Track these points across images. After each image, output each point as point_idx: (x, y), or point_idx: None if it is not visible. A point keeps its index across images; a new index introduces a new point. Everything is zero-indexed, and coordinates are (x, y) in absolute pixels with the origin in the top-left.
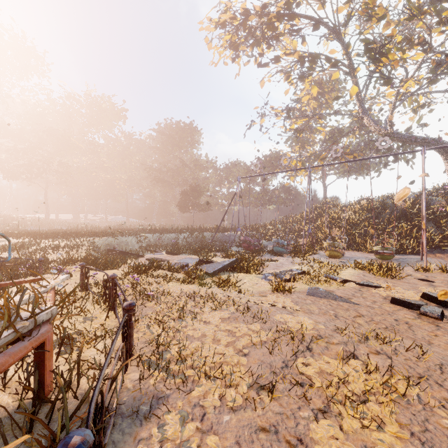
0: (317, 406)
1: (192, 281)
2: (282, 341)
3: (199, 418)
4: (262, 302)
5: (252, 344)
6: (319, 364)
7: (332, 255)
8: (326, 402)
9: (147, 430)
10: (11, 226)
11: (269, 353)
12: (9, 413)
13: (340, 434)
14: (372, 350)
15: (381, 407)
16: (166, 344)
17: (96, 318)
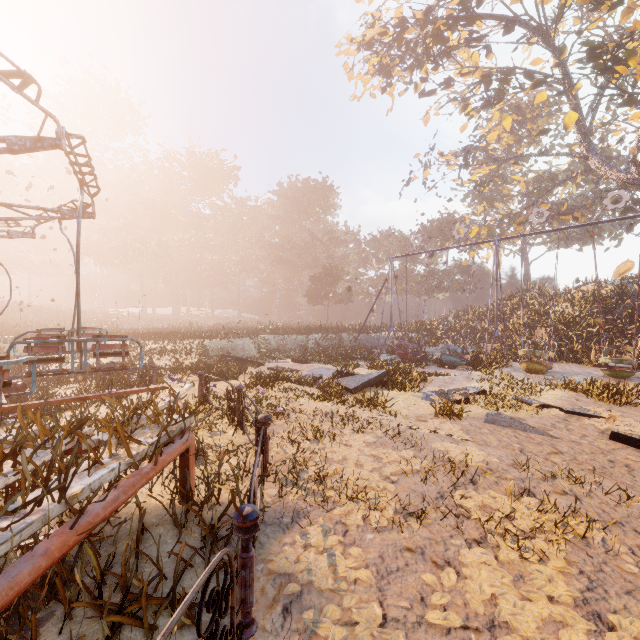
0: (472, 537)
1: (328, 398)
2: (439, 471)
3: (342, 534)
4: (420, 427)
5: (402, 472)
6: (482, 498)
7: (532, 369)
8: (484, 535)
9: (290, 537)
10: (105, 324)
11: (422, 482)
12: (165, 508)
13: (493, 562)
14: (557, 490)
15: (550, 544)
16: (304, 464)
17: (223, 434)
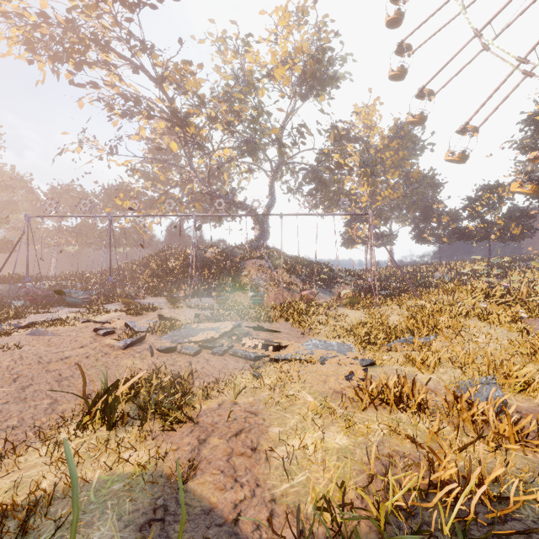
0: None
1: None
2: None
3: None
4: None
5: None
6: None
7: (125, 302)
8: None
9: None
10: None
11: None
12: None
13: None
14: None
15: None
16: None
17: None
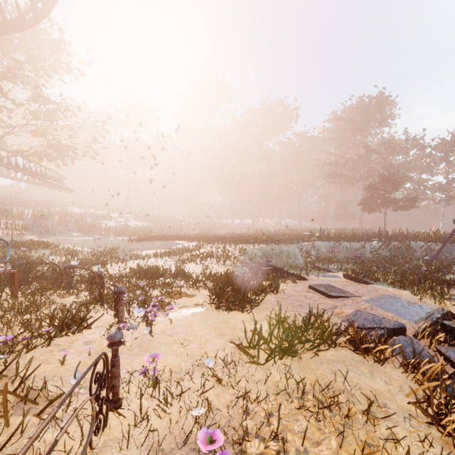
0: None
1: None
2: None
3: None
4: None
5: None
6: None
7: None
8: None
9: None
10: (205, 229)
11: None
12: None
13: None
14: None
15: None
16: None
17: None
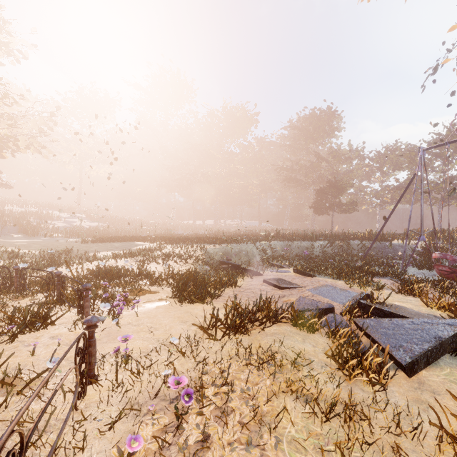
0: None
1: (351, 385)
2: None
3: None
4: None
5: None
6: None
7: None
8: None
9: None
10: (165, 230)
11: None
12: None
13: None
14: None
15: None
16: None
17: None
